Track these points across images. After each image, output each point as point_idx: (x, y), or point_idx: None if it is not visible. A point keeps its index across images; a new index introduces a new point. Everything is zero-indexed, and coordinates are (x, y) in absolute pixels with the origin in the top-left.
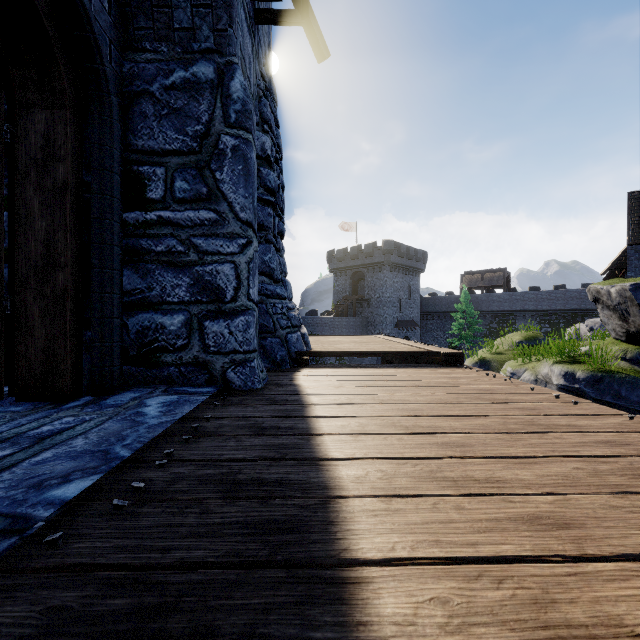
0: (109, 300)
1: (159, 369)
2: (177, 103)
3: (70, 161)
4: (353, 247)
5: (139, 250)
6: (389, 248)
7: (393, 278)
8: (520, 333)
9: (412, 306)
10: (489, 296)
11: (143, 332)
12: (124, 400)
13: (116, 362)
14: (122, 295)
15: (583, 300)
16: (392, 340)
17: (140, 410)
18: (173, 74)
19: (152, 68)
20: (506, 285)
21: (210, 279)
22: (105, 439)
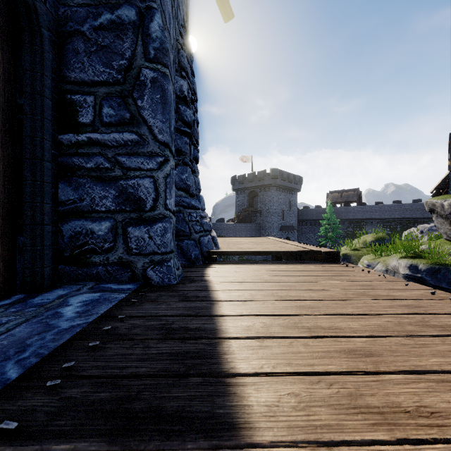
0: (40, 209)
1: (89, 268)
2: (104, 41)
3: (2, 84)
4: (249, 173)
5: (72, 166)
6: (275, 174)
7: (278, 195)
8: (371, 235)
9: (291, 215)
10: (346, 208)
11: (75, 236)
12: (50, 298)
13: (47, 263)
14: (57, 205)
15: (414, 211)
16: (280, 241)
17: (59, 310)
18: (101, 16)
19: (83, 11)
20: (359, 200)
21: (132, 191)
22: (4, 350)
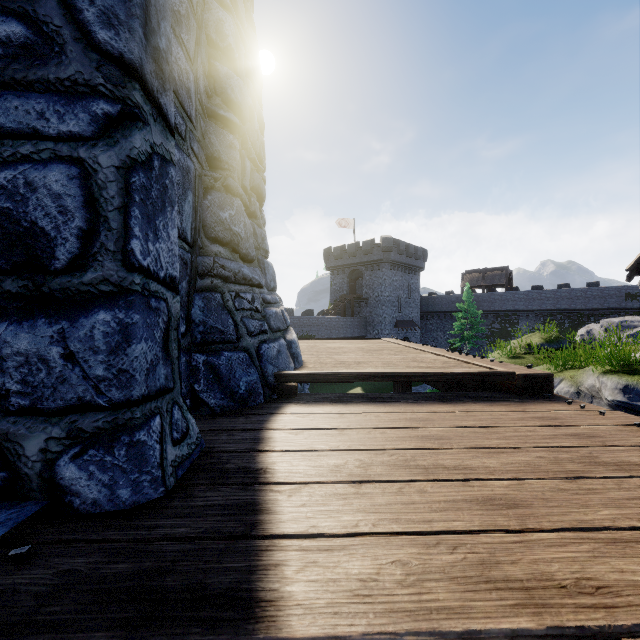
0: None
1: None
2: None
3: None
4: (351, 244)
5: None
6: (388, 245)
7: (392, 276)
8: (539, 335)
9: (412, 306)
10: (491, 295)
11: None
12: None
13: None
14: None
15: (589, 299)
16: (411, 347)
17: None
18: None
19: None
20: (508, 284)
21: (9, 206)
22: None
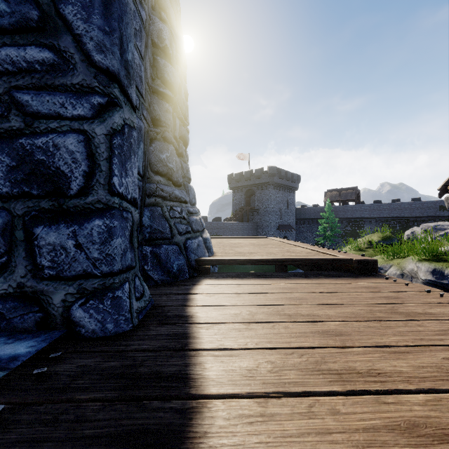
0: None
1: None
2: None
3: None
4: (247, 171)
5: None
6: (273, 172)
7: (276, 194)
8: (377, 234)
9: (289, 214)
10: (345, 207)
11: None
12: None
13: None
14: None
15: (413, 210)
16: (287, 242)
17: None
18: None
19: None
20: (357, 199)
21: (44, 158)
22: None
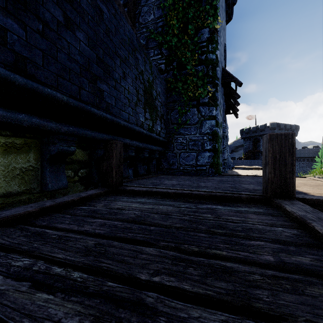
0: None
1: None
2: None
3: None
4: (253, 127)
5: None
6: (273, 126)
7: None
8: None
9: None
10: None
11: None
12: None
13: None
14: None
15: None
16: (255, 166)
17: None
18: None
19: None
20: None
21: None
22: None
